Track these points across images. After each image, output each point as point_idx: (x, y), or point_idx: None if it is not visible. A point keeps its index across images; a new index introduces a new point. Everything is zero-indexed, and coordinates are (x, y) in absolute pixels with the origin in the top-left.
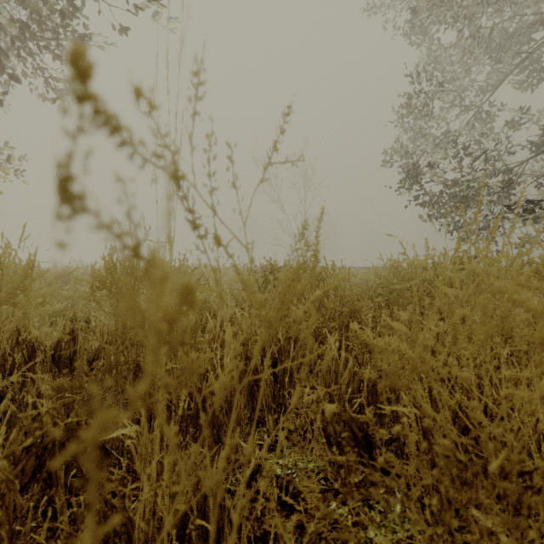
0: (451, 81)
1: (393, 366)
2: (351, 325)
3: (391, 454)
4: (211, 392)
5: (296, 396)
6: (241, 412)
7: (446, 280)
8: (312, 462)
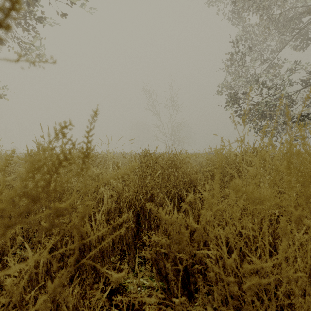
0: (256, 45)
1: (182, 235)
2: (146, 204)
3: (184, 298)
4: (88, 236)
5: (56, 285)
6: (110, 249)
7: (248, 162)
8: (154, 282)
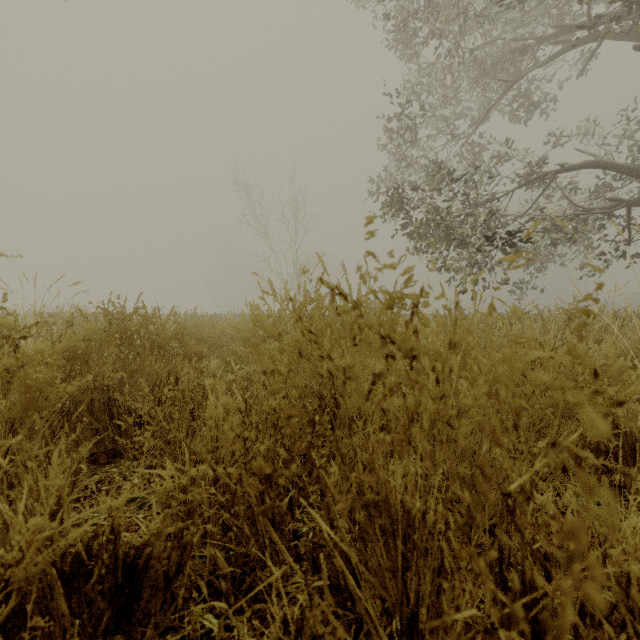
0: (437, 106)
1: None
2: None
3: None
4: None
5: None
6: None
7: None
8: None
